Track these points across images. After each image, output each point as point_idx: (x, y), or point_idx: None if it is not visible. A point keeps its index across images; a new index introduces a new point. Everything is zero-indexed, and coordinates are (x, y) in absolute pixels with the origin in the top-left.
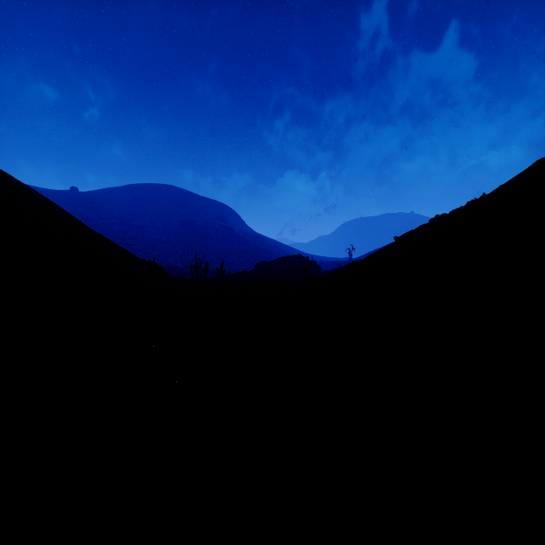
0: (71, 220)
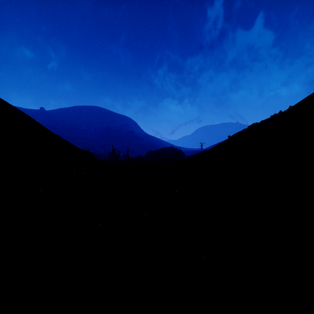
0: (39, 126)
